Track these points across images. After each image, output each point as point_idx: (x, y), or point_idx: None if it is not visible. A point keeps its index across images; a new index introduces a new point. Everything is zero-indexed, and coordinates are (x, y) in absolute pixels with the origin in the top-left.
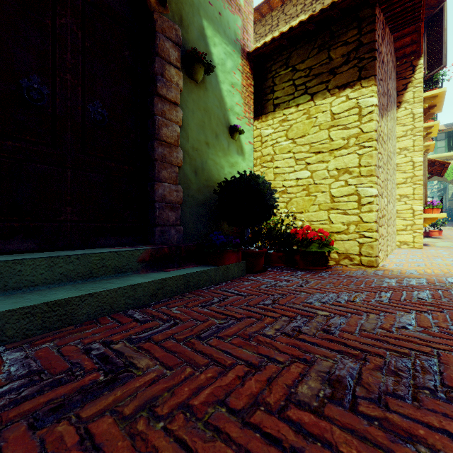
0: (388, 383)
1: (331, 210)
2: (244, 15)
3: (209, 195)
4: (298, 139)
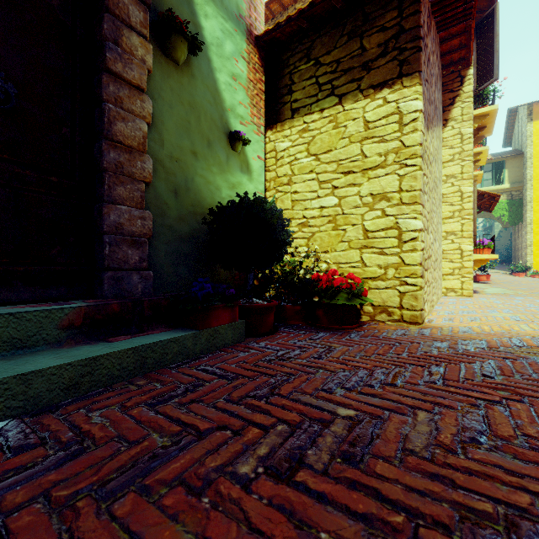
0: None
1: (364, 249)
2: None
3: (198, 225)
4: (322, 155)
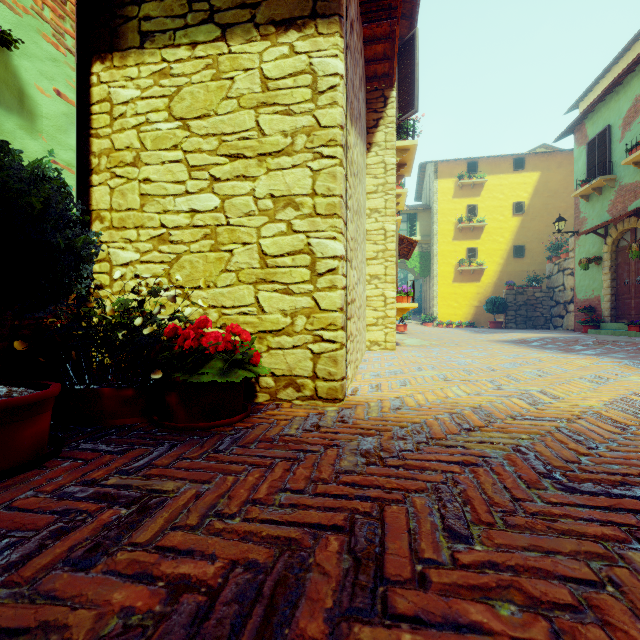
0: None
1: (262, 284)
2: None
3: None
4: (194, 122)
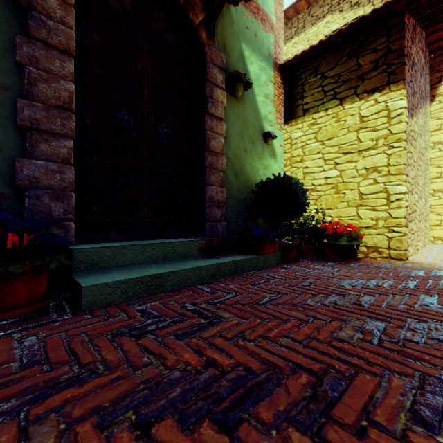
0: (406, 335)
1: (360, 207)
2: (276, 31)
3: (247, 194)
4: (327, 141)
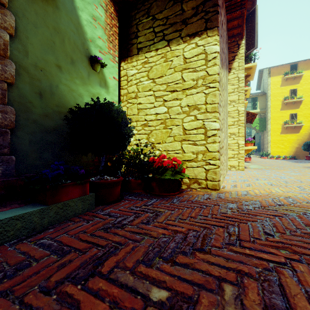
0: None
1: (184, 141)
2: None
3: (62, 121)
4: (157, 79)
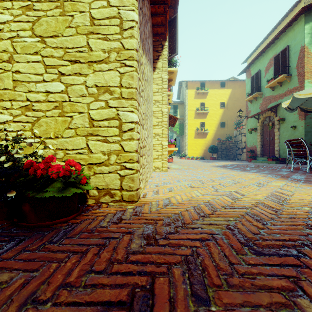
0: None
1: (90, 136)
2: None
3: None
4: (48, 39)
